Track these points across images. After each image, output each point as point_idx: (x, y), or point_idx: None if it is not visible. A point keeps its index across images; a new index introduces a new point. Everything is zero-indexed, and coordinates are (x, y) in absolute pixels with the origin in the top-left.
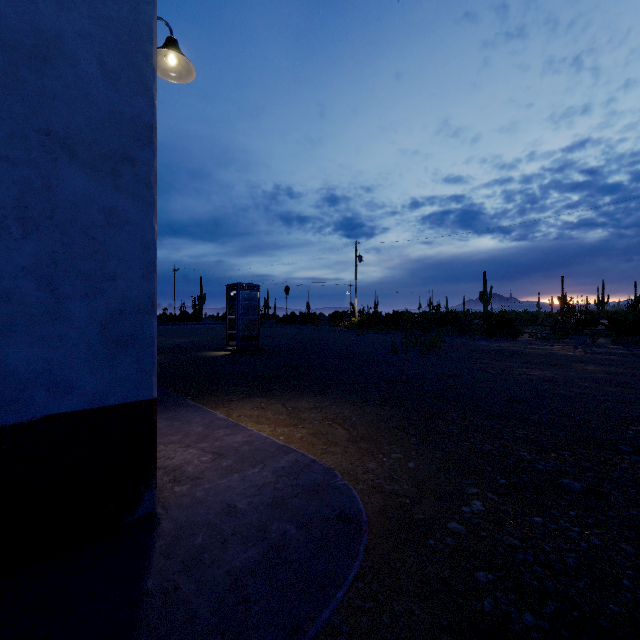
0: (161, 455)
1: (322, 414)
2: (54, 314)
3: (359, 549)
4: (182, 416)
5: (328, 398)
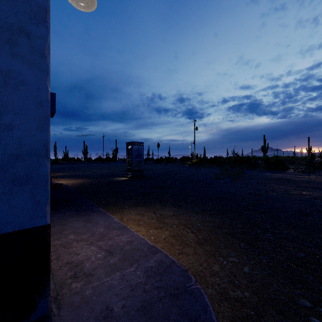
0: (72, 251)
1: (178, 220)
2: None
3: None
4: (93, 219)
5: (181, 208)
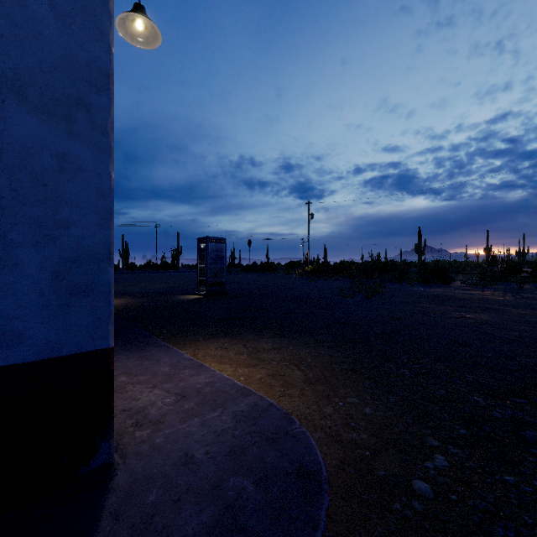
0: (128, 396)
1: (280, 355)
2: (1, 262)
3: (320, 515)
4: (152, 356)
5: (285, 339)
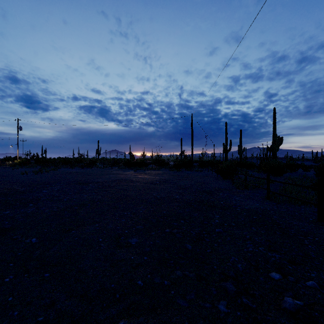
0: None
1: None
2: None
3: None
4: None
5: None
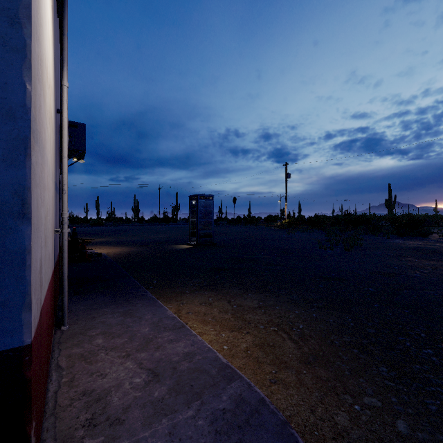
0: (96, 369)
1: (266, 316)
2: None
3: None
4: (136, 311)
5: (271, 296)
